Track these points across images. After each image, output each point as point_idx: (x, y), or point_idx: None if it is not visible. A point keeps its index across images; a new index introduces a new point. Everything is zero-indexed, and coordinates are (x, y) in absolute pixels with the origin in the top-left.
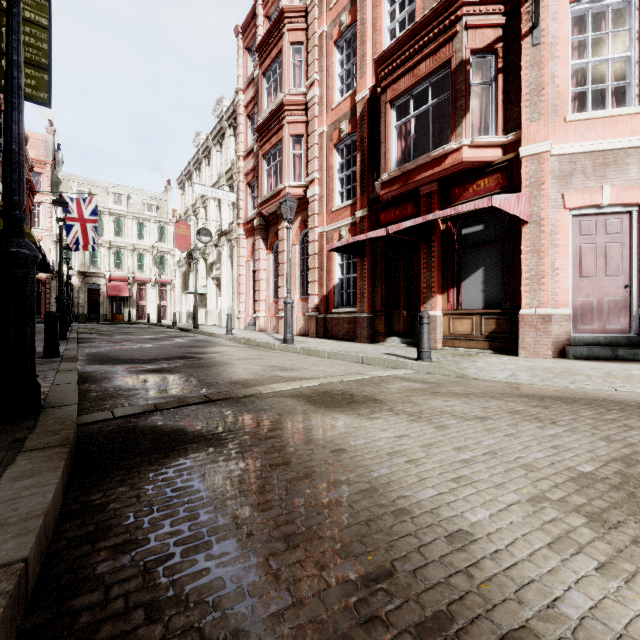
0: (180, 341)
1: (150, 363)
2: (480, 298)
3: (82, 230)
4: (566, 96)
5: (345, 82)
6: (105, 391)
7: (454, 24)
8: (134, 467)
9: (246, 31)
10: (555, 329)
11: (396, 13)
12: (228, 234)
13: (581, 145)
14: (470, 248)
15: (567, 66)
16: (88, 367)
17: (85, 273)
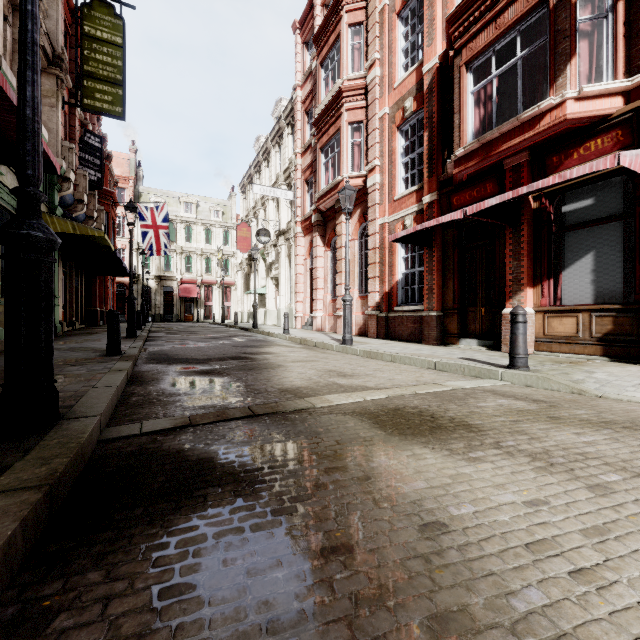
0: (238, 340)
1: (203, 363)
2: (588, 291)
3: (155, 236)
4: None
5: (409, 55)
6: (147, 395)
7: None
8: (128, 526)
9: (303, 25)
10: None
11: None
12: (286, 233)
13: None
14: (574, 229)
15: None
16: (144, 366)
17: (161, 277)
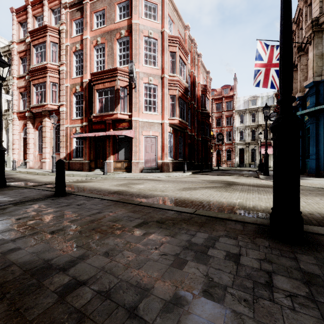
0: None
1: None
2: (123, 157)
3: None
4: (143, 106)
5: (78, 70)
6: None
7: (116, 76)
8: None
9: (19, 14)
10: (140, 165)
11: (98, 57)
12: (4, 115)
13: (146, 120)
14: (121, 142)
15: (143, 99)
16: None
17: None
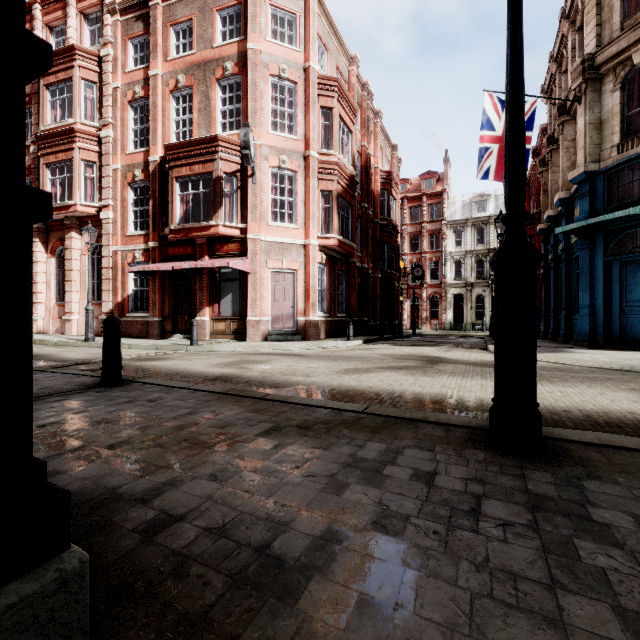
0: None
1: None
2: (230, 310)
3: None
4: (268, 212)
5: (139, 138)
6: None
7: (215, 153)
8: None
9: None
10: (263, 327)
11: (180, 113)
12: None
13: (274, 238)
14: (225, 281)
15: (269, 198)
16: None
17: None
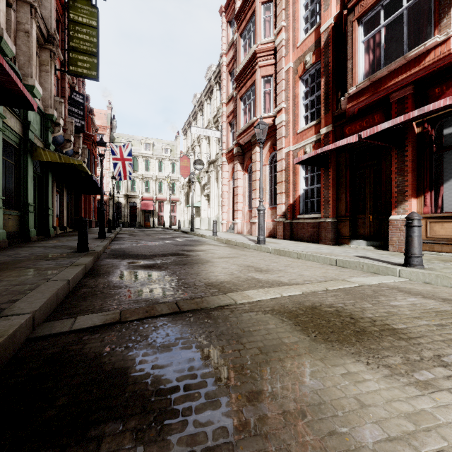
0: (179, 240)
1: (148, 259)
2: None
3: (122, 166)
4: None
5: (309, 21)
6: (94, 287)
7: None
8: None
9: (227, 9)
10: None
11: None
12: (215, 162)
13: None
14: None
15: None
16: (103, 260)
17: (128, 195)
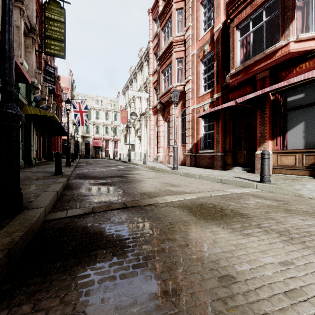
0: (120, 167)
1: (102, 179)
2: (301, 142)
3: (81, 116)
4: None
5: (207, 23)
6: (72, 196)
7: None
8: (51, 273)
9: (153, 10)
10: None
11: None
12: (145, 114)
13: None
14: (293, 109)
15: None
16: (73, 180)
17: (84, 136)
